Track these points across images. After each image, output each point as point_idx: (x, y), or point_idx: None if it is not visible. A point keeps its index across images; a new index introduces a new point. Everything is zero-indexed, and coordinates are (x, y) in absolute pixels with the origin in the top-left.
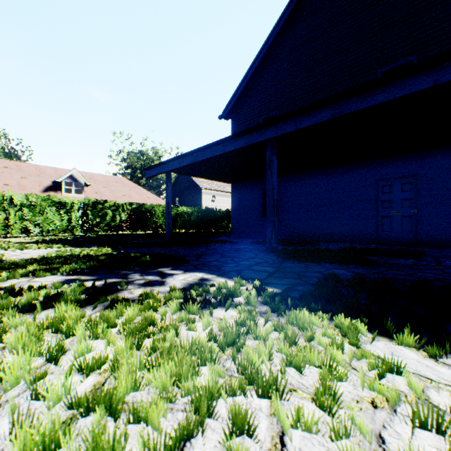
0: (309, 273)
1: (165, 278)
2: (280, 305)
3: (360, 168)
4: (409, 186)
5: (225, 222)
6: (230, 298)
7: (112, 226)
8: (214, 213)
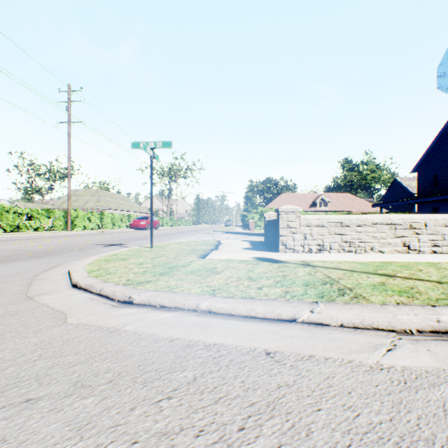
0: None
1: None
2: None
3: None
4: None
5: None
6: None
7: None
8: None
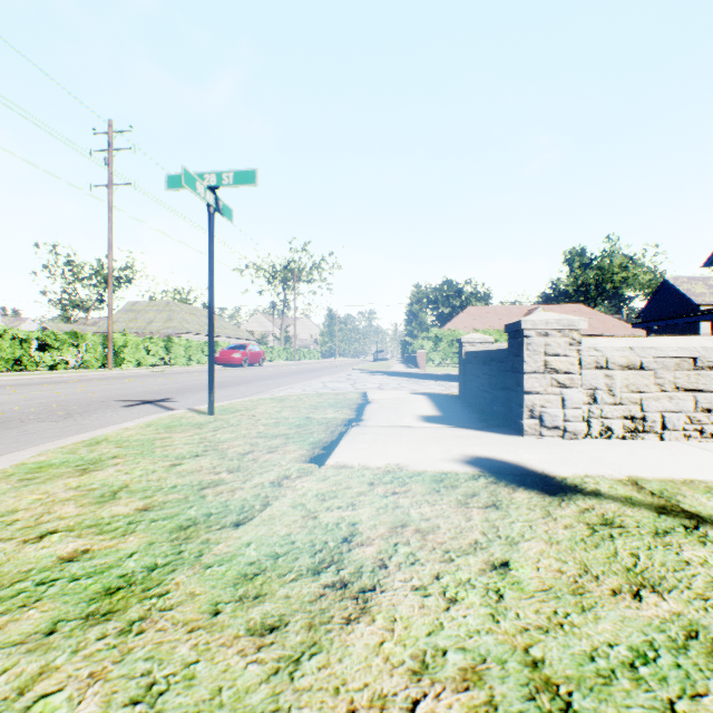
0: None
1: None
2: None
3: None
4: None
5: None
6: None
7: None
8: None
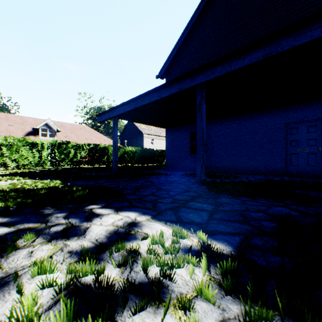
0: (252, 213)
1: (92, 222)
2: (265, 311)
3: (271, 114)
4: (313, 128)
5: (161, 158)
6: (168, 275)
7: (74, 161)
8: (153, 151)
